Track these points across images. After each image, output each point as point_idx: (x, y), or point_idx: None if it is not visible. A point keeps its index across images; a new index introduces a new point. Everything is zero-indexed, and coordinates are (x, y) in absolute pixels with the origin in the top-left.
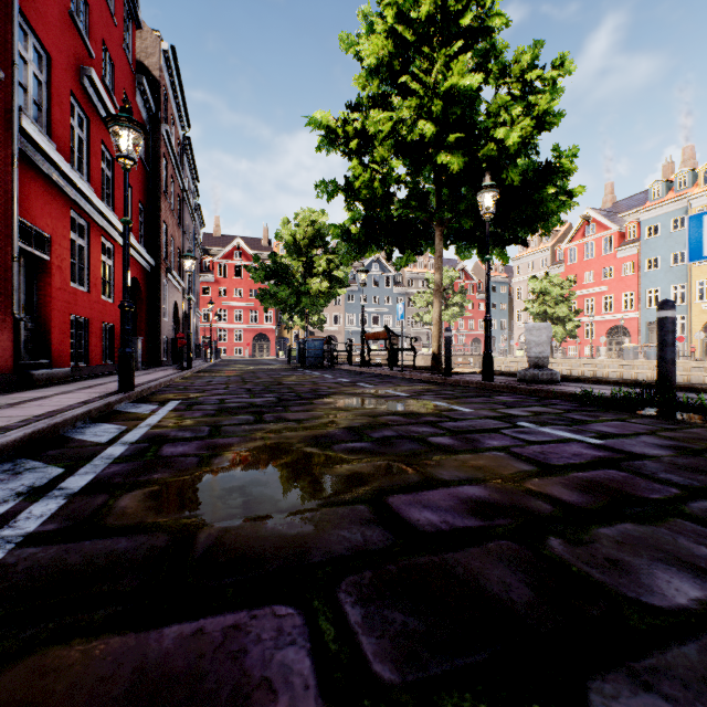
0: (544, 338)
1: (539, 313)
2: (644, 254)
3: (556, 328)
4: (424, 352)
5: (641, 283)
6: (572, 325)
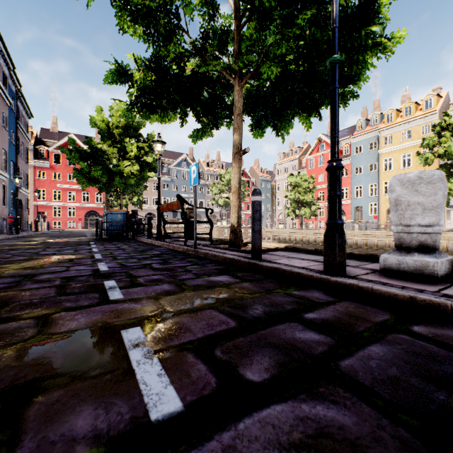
0: (439, 198)
1: (295, 199)
2: (353, 164)
3: (305, 209)
4: (218, 226)
5: (352, 182)
6: (315, 207)
